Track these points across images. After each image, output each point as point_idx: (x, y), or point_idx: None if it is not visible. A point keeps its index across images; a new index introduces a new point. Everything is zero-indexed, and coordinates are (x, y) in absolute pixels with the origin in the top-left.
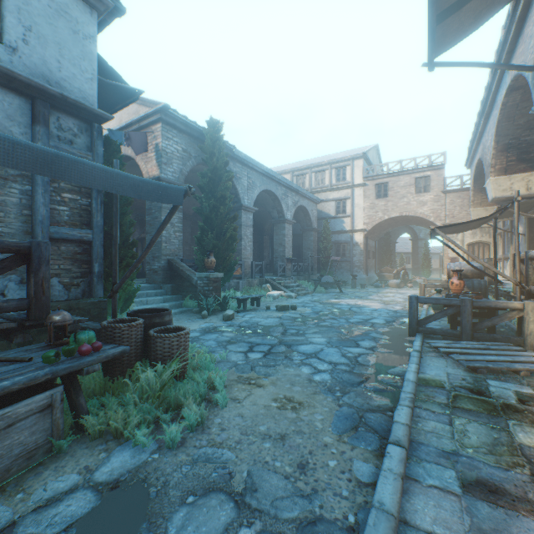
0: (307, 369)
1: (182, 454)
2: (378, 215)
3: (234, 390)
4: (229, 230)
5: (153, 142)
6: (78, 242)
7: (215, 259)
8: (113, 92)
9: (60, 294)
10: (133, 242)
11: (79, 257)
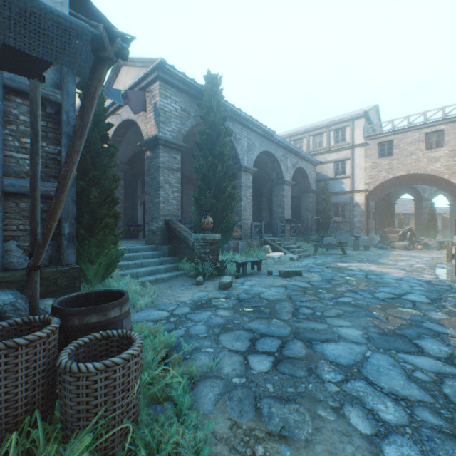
0: (360, 417)
1: None
2: (381, 175)
3: None
4: (227, 189)
5: (152, 101)
6: (43, 197)
7: (213, 219)
8: None
9: (19, 260)
10: (113, 198)
11: (45, 216)
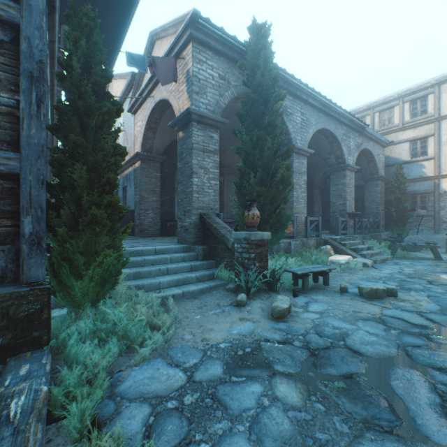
0: None
1: None
2: None
3: None
4: (278, 171)
5: (184, 70)
6: None
7: (259, 212)
8: None
9: None
10: (108, 179)
11: None
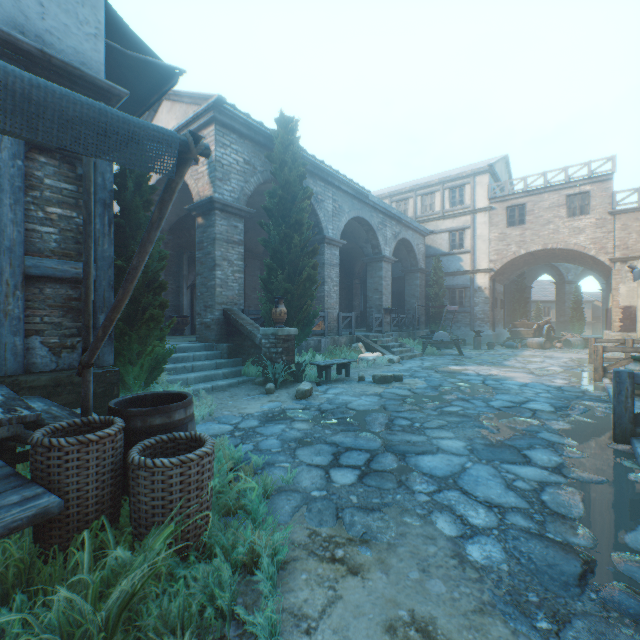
0: (447, 522)
1: None
2: (510, 249)
3: (300, 579)
4: (305, 269)
5: None
6: (72, 282)
7: (287, 308)
8: (144, 75)
9: (43, 361)
10: (160, 282)
11: (75, 305)
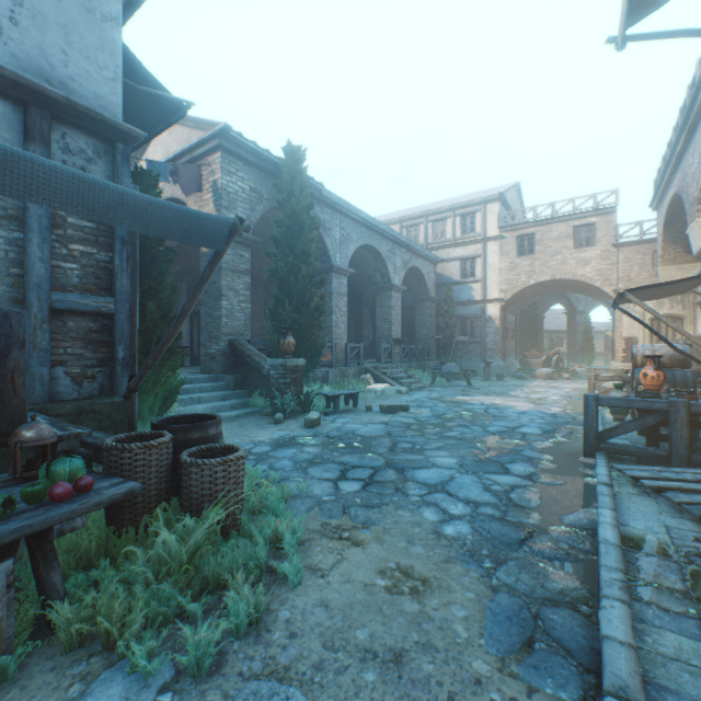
0: (432, 513)
1: (215, 693)
2: (520, 279)
3: (316, 550)
4: (313, 300)
5: (210, 178)
6: (93, 315)
7: (295, 339)
8: (151, 106)
9: (67, 390)
10: (174, 315)
11: (95, 337)
